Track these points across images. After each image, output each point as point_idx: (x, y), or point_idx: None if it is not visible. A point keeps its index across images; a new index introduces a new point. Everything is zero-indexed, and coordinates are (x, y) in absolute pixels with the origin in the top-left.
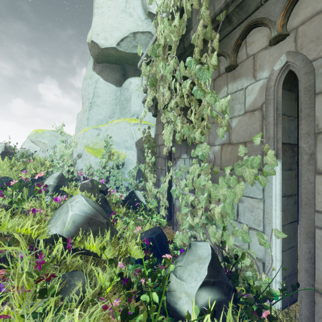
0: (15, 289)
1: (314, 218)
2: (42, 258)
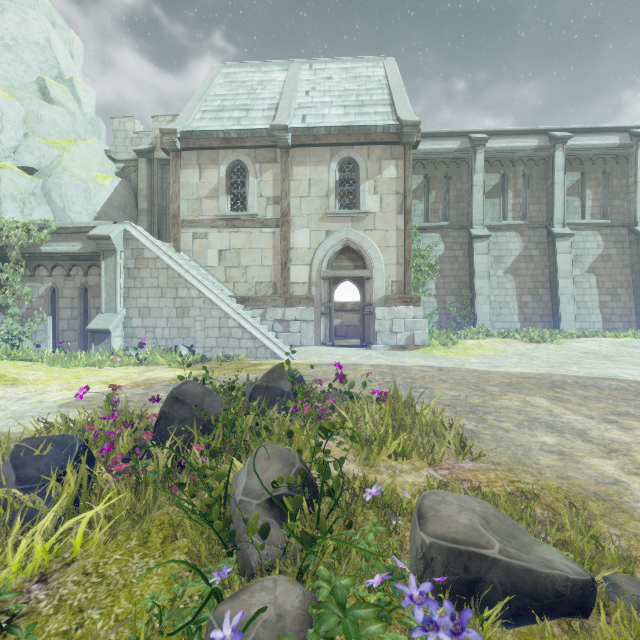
0: None
1: (59, 332)
2: None
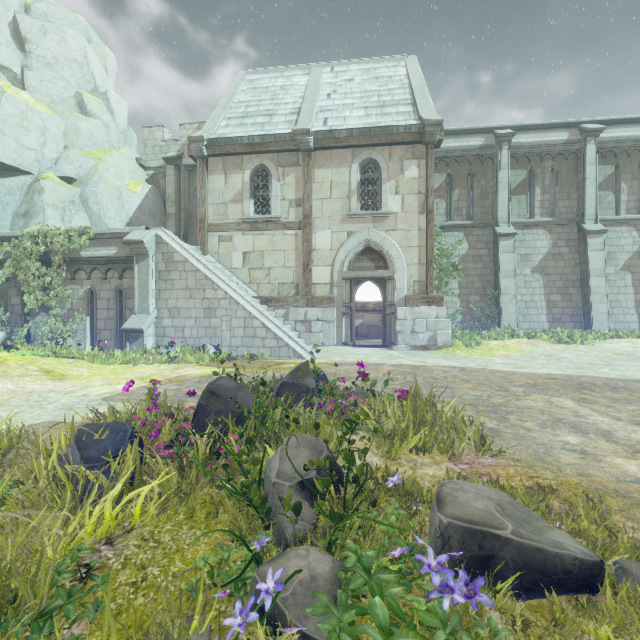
0: (2, 349)
1: (97, 331)
2: (4, 344)
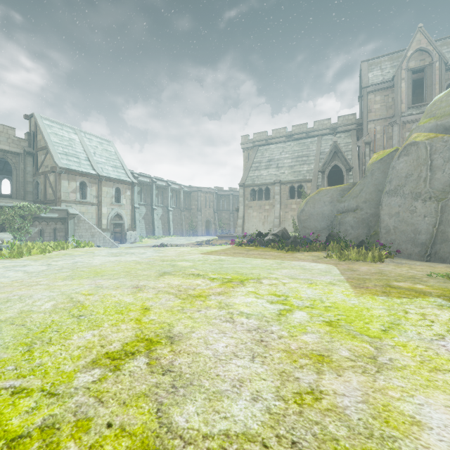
0: None
1: None
2: None
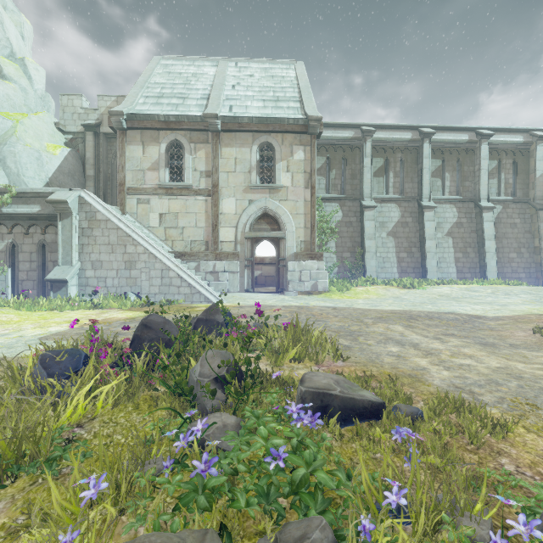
0: None
1: (19, 282)
2: None
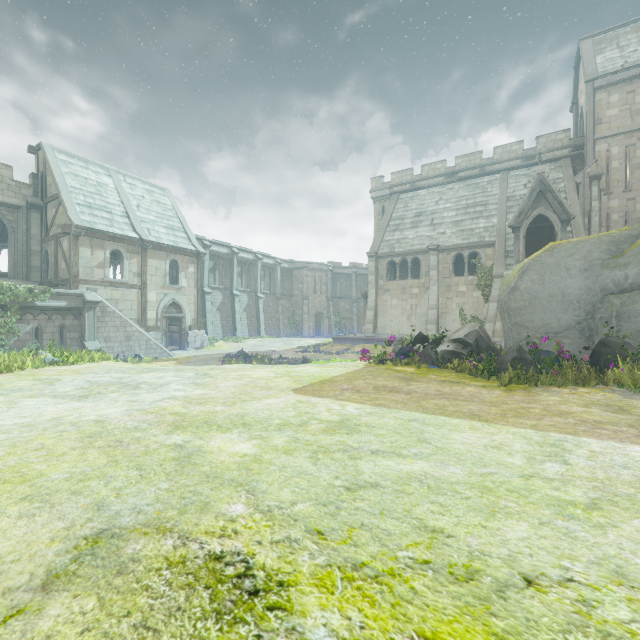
0: None
1: None
2: None
